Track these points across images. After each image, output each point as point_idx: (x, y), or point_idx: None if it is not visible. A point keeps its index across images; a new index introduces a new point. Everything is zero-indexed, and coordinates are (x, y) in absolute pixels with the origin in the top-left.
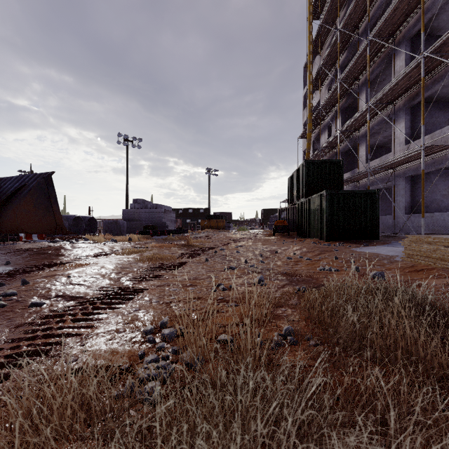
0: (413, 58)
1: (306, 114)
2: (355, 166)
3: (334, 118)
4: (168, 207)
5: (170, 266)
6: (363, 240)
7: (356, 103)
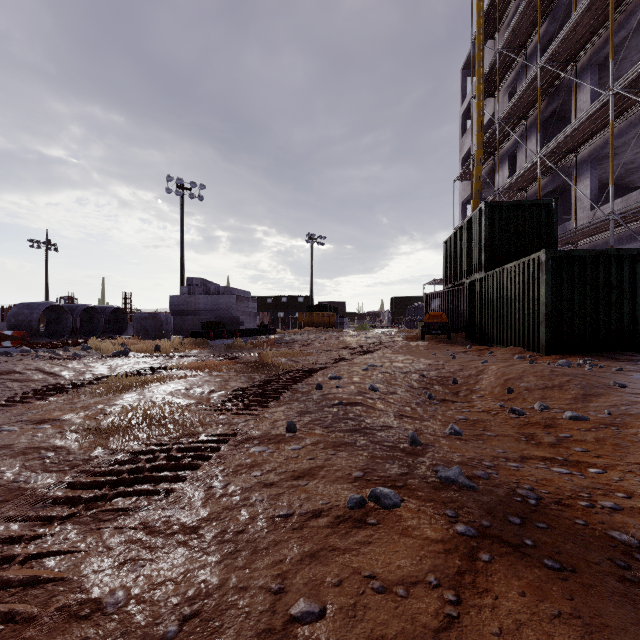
0: None
1: (466, 143)
2: (560, 220)
3: (523, 140)
4: (244, 292)
5: (156, 467)
6: (630, 352)
7: (562, 111)
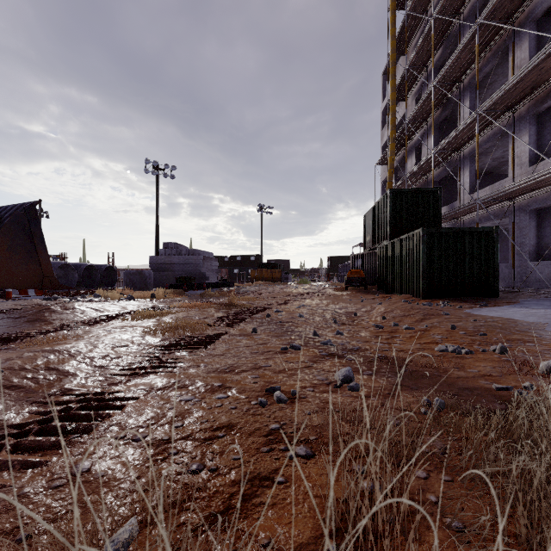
0: (540, 48)
1: (386, 134)
2: (453, 199)
3: (425, 137)
4: (208, 253)
5: (195, 341)
6: (476, 297)
7: (454, 116)
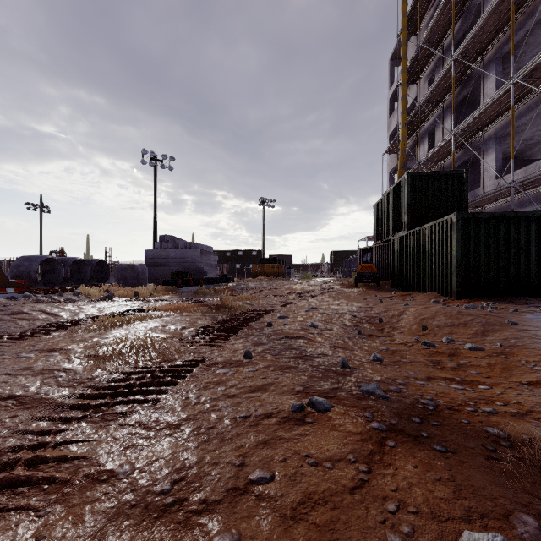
0: None
1: (393, 122)
2: (471, 187)
3: (440, 120)
4: (207, 247)
5: (144, 383)
6: (525, 297)
7: (473, 96)
